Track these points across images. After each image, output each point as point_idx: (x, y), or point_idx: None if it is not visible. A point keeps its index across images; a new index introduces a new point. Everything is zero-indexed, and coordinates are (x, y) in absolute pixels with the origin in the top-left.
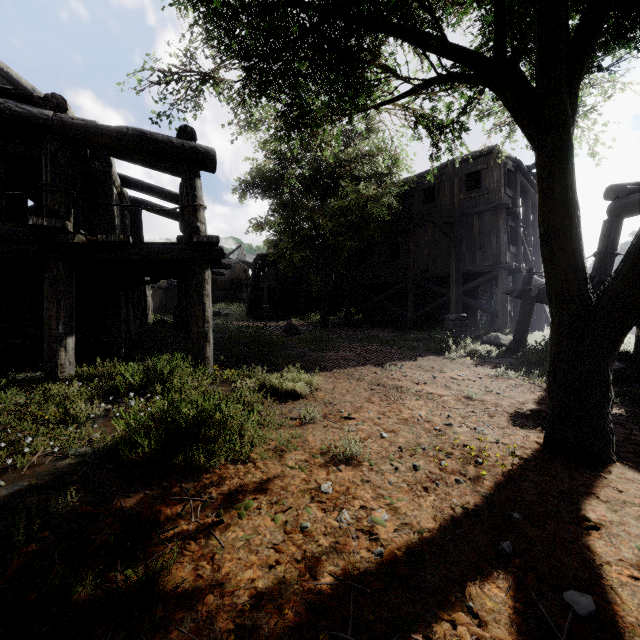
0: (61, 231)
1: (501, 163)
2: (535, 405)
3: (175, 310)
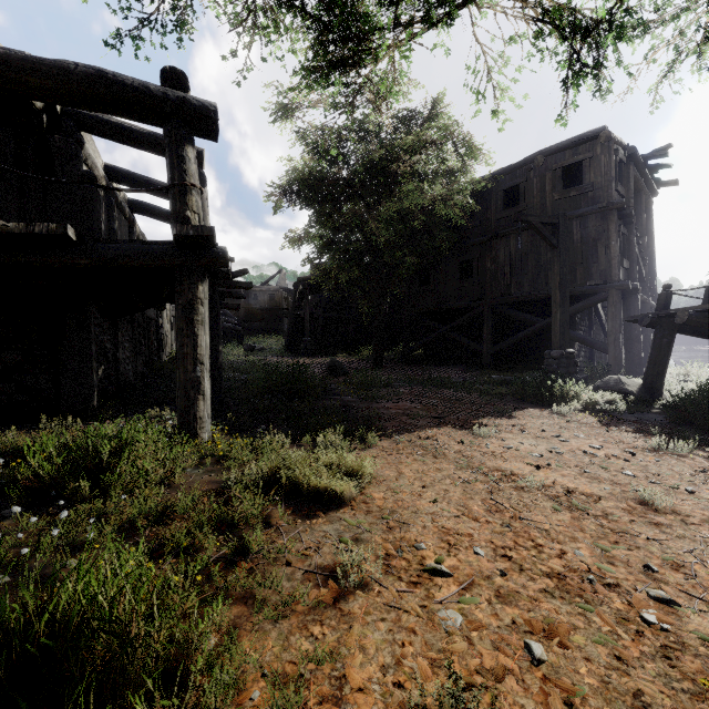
0: None
1: (611, 150)
2: None
3: None
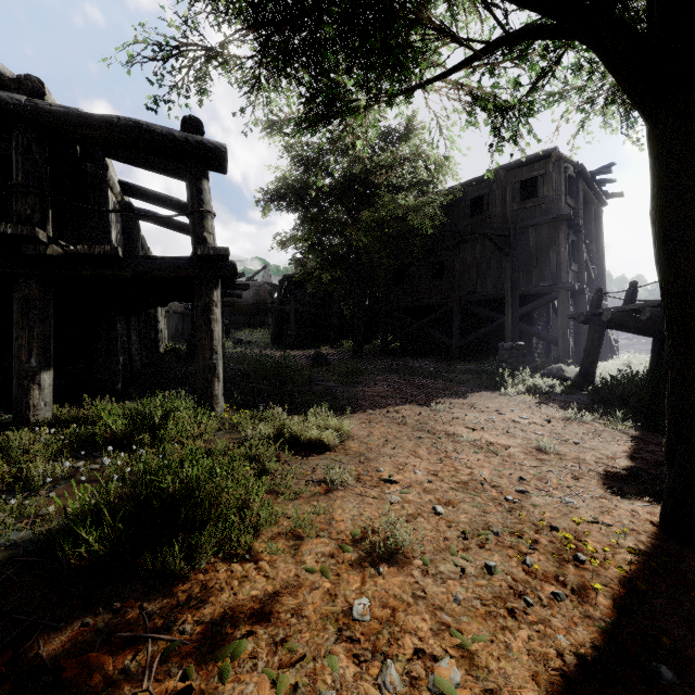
0: (32, 241)
1: (561, 168)
2: (628, 461)
3: (189, 337)
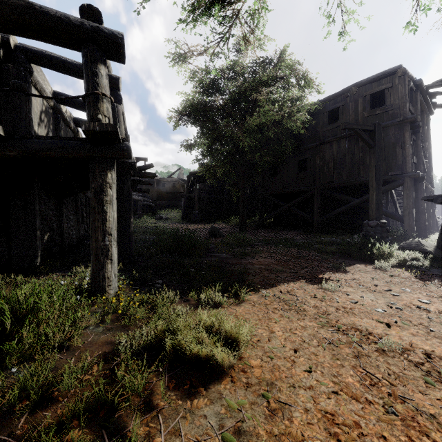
0: None
1: (406, 81)
2: None
3: None
